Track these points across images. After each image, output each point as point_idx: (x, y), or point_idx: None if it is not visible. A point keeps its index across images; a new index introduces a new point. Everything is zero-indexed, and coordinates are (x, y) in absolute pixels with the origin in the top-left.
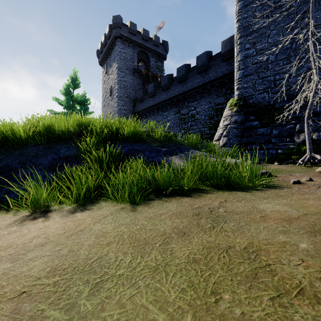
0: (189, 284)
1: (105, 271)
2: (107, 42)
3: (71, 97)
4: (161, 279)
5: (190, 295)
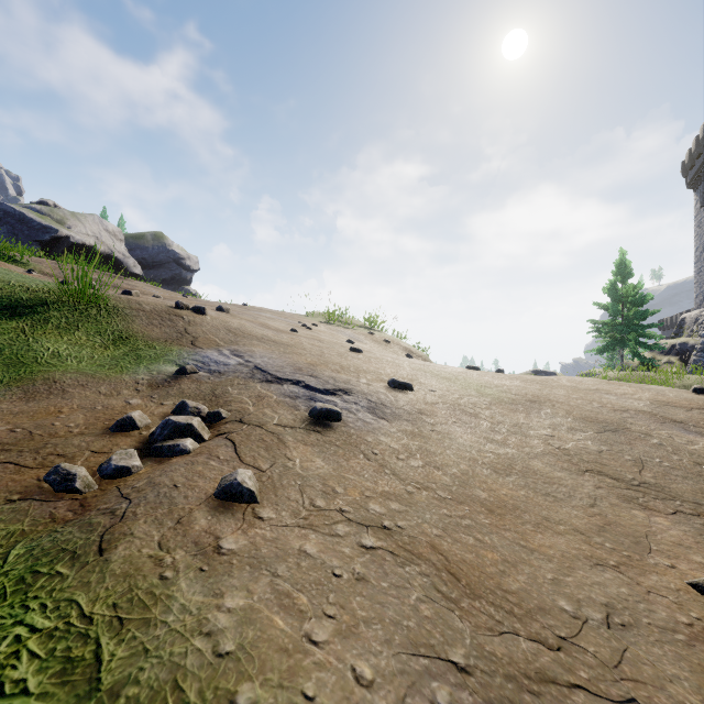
0: None
1: None
2: (701, 150)
3: (621, 298)
4: None
5: None
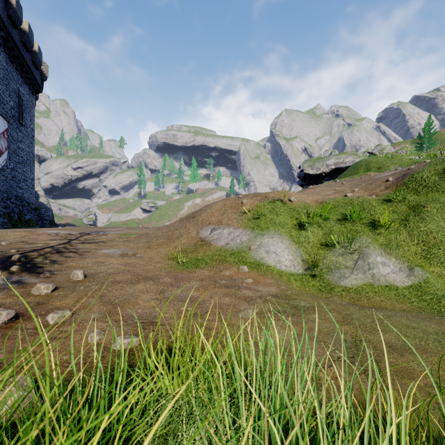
0: (384, 327)
1: (442, 346)
2: None
3: None
4: (400, 332)
5: (384, 325)
